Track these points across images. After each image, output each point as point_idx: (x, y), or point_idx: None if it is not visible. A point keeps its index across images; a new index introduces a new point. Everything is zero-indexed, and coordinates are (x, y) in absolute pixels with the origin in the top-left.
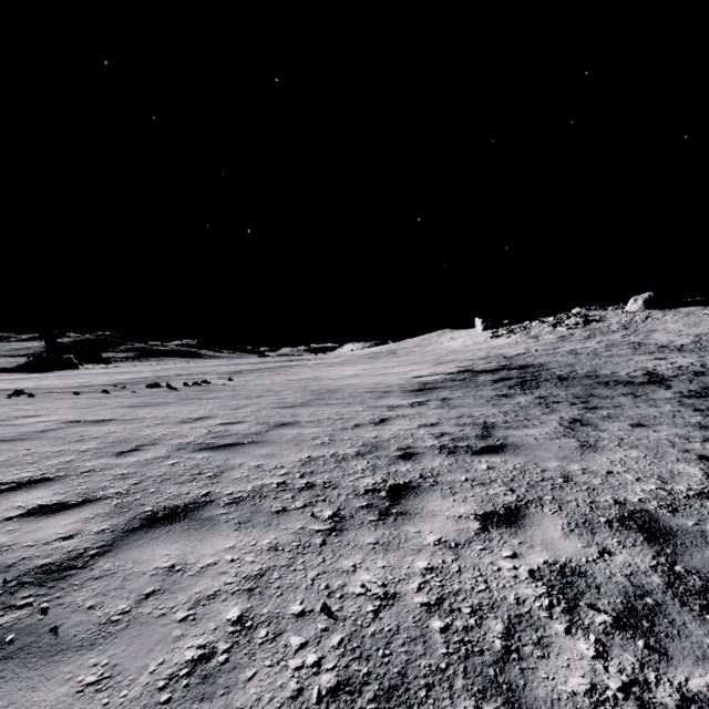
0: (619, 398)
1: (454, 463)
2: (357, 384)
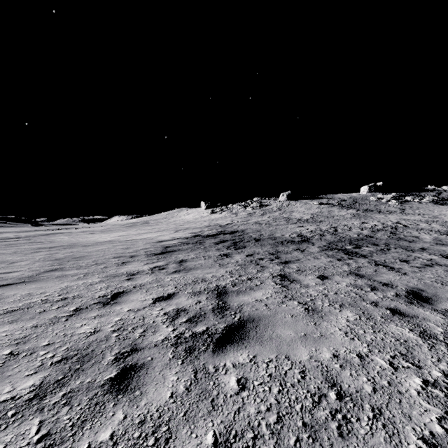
0: (294, 253)
1: (193, 383)
2: (107, 250)
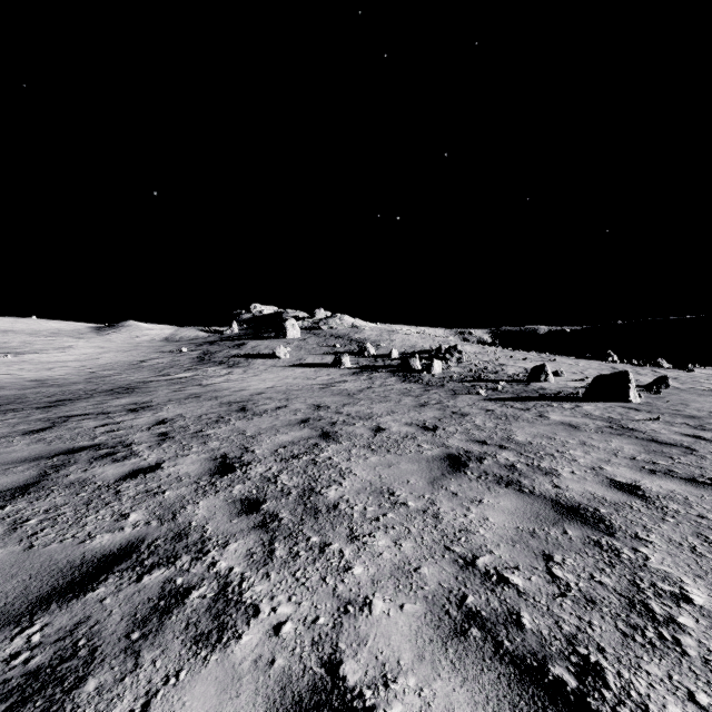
0: None
1: None
2: None
